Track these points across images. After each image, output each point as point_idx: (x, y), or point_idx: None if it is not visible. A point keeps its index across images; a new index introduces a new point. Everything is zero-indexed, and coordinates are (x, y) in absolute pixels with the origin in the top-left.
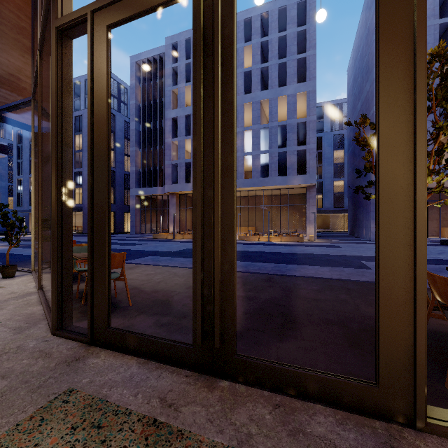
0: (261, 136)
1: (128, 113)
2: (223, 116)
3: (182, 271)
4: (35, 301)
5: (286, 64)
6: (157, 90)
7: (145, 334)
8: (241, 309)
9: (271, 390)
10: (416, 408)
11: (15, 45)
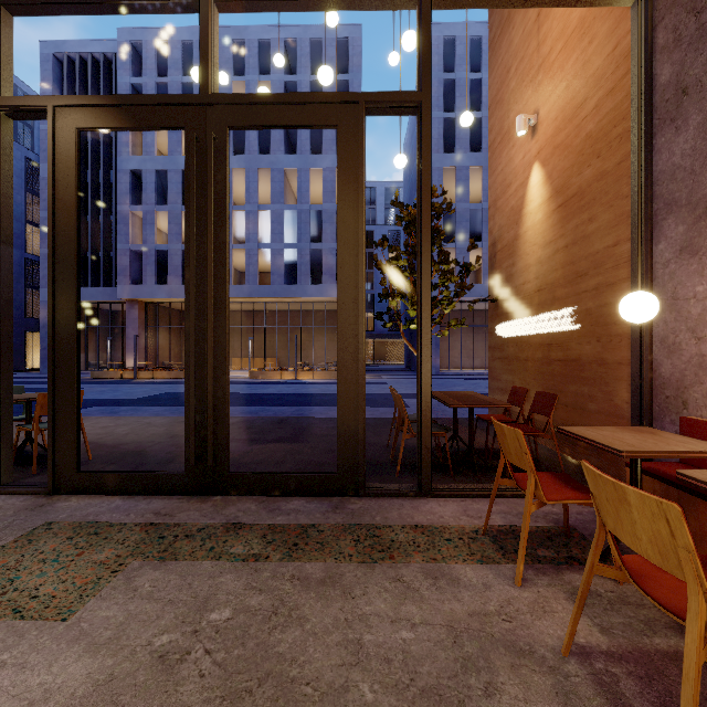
0: (285, 221)
1: (34, 144)
2: (217, 254)
3: (160, 420)
4: None
5: None
6: None
7: (128, 472)
8: (241, 449)
9: (260, 495)
10: (359, 481)
11: None
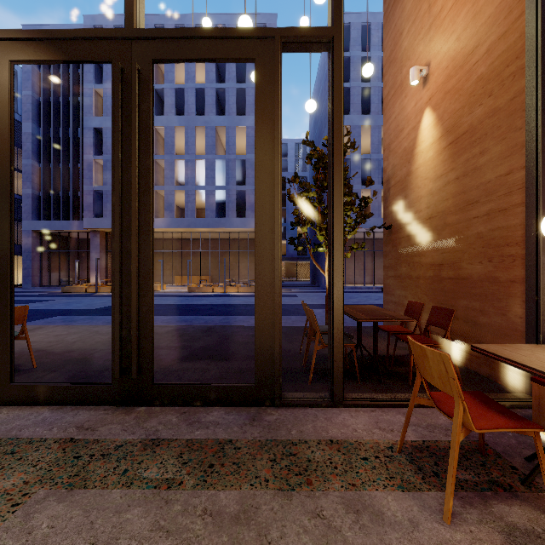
0: (217, 168)
1: (18, 107)
2: (142, 179)
3: (106, 328)
4: None
5: (245, 90)
6: (70, 84)
7: (58, 383)
8: (171, 357)
9: (182, 405)
10: (275, 392)
11: None
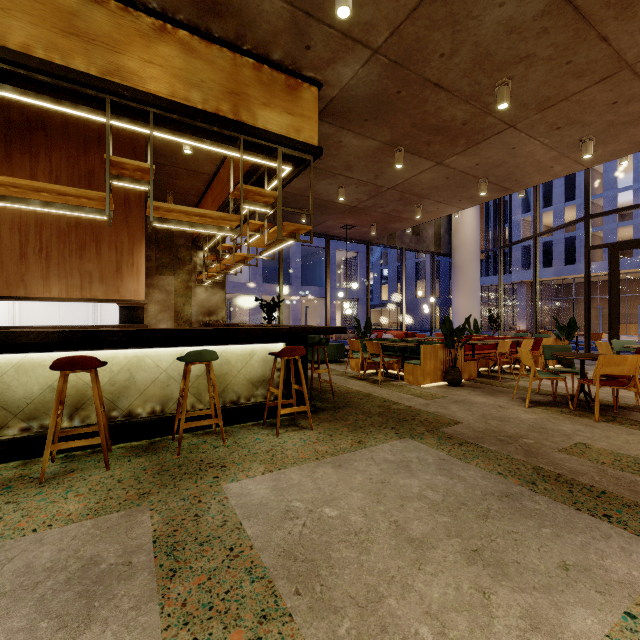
0: None
1: None
2: None
3: None
4: None
5: None
6: None
7: None
8: None
9: None
10: None
11: None
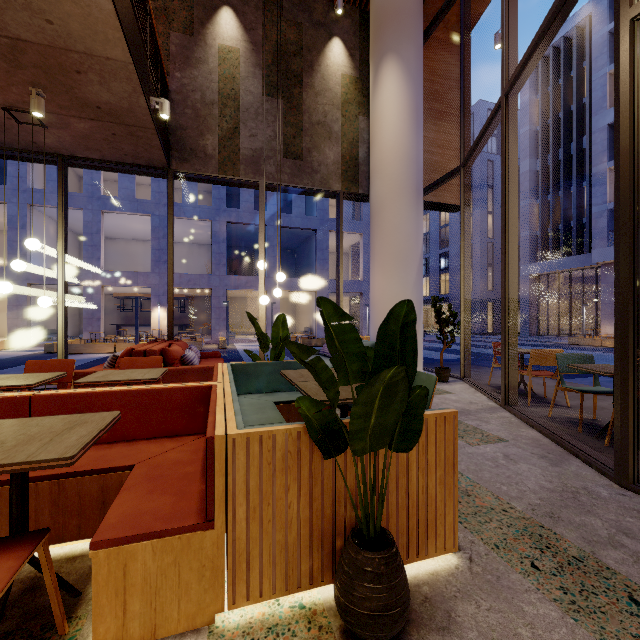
0: None
1: None
2: None
3: None
4: (516, 421)
5: None
6: (573, 89)
7: None
8: None
9: None
10: None
11: (429, 116)
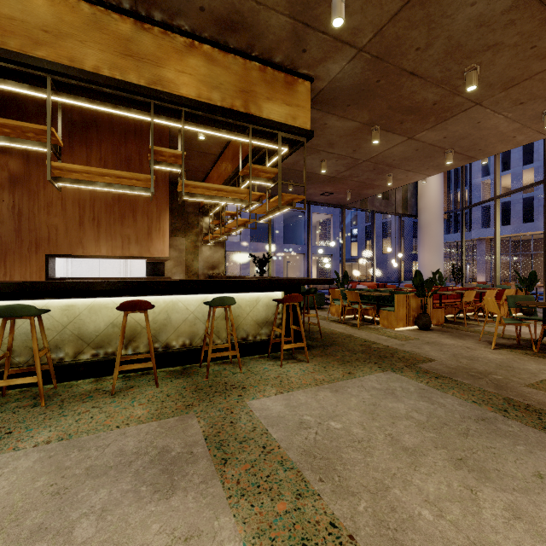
0: None
1: None
2: None
3: None
4: None
5: None
6: None
7: None
8: None
9: None
10: None
11: None
